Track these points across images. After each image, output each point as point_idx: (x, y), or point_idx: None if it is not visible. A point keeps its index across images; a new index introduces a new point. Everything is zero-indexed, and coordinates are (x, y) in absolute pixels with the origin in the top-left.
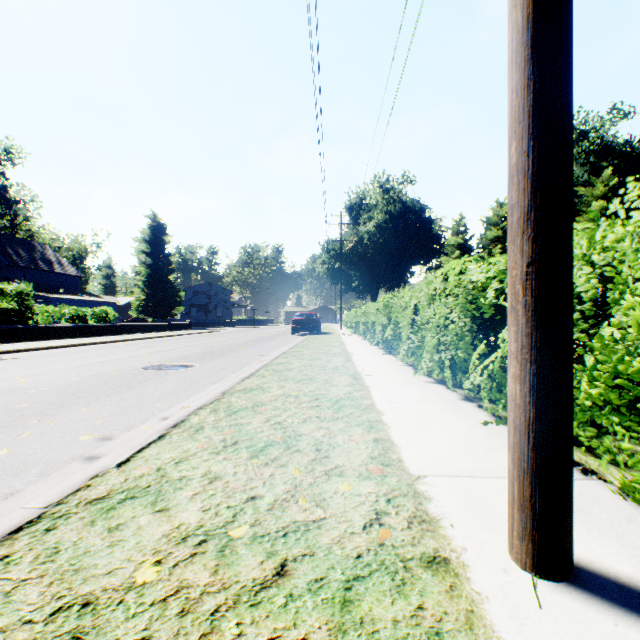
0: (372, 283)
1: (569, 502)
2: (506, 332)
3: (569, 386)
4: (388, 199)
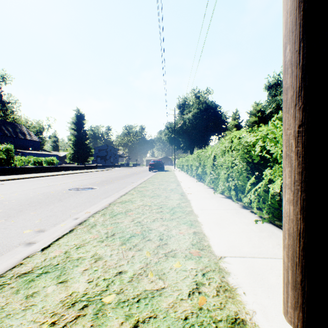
0: (190, 145)
1: None
2: (268, 170)
3: None
4: (199, 101)
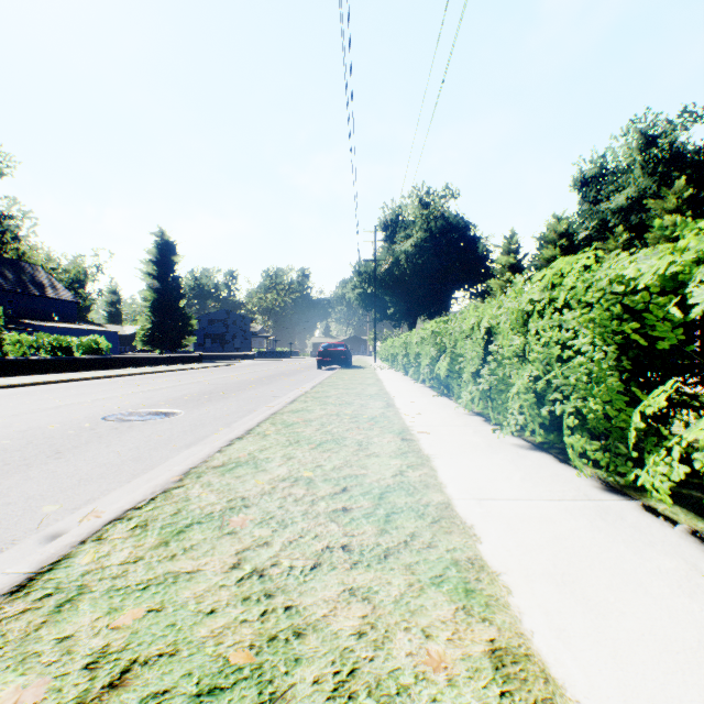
0: (410, 310)
1: None
2: None
3: None
4: (428, 215)
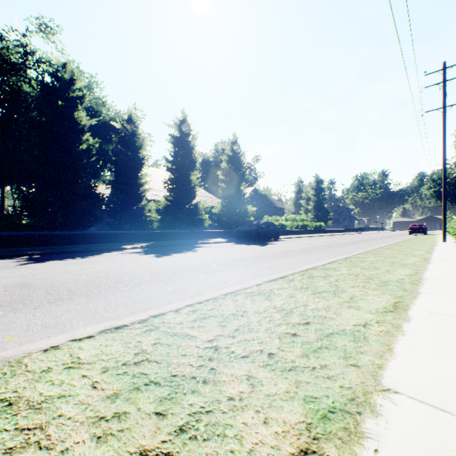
0: None
1: (445, 238)
2: None
3: (445, 231)
4: None
